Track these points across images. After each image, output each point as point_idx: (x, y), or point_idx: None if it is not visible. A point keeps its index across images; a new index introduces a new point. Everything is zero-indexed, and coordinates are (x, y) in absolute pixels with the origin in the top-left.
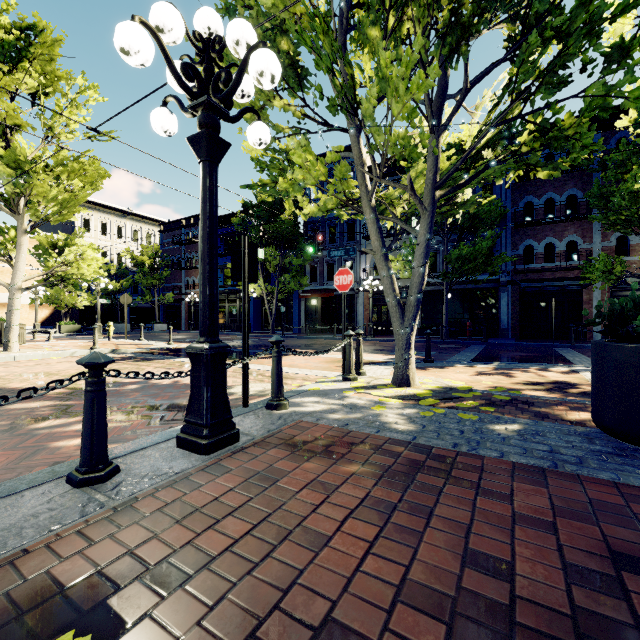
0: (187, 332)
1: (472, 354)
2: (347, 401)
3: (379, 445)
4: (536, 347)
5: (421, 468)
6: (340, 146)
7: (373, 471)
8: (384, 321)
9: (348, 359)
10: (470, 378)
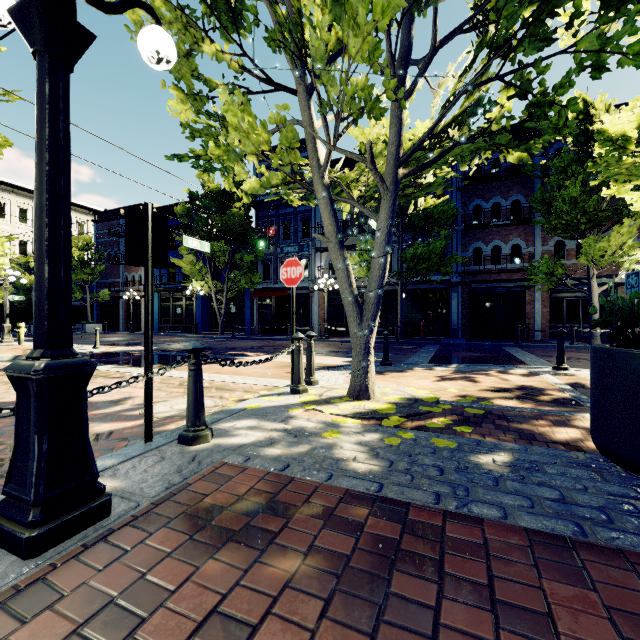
0: (125, 333)
1: (428, 355)
2: (292, 424)
3: (331, 504)
4: (486, 347)
5: (395, 552)
6: (285, 104)
7: (320, 569)
8: (339, 321)
9: (297, 367)
10: (433, 385)
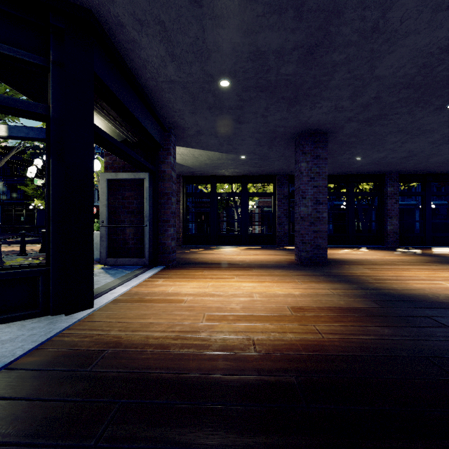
0: None
1: None
2: None
3: None
4: None
5: None
6: None
7: None
8: None
9: None
10: None
